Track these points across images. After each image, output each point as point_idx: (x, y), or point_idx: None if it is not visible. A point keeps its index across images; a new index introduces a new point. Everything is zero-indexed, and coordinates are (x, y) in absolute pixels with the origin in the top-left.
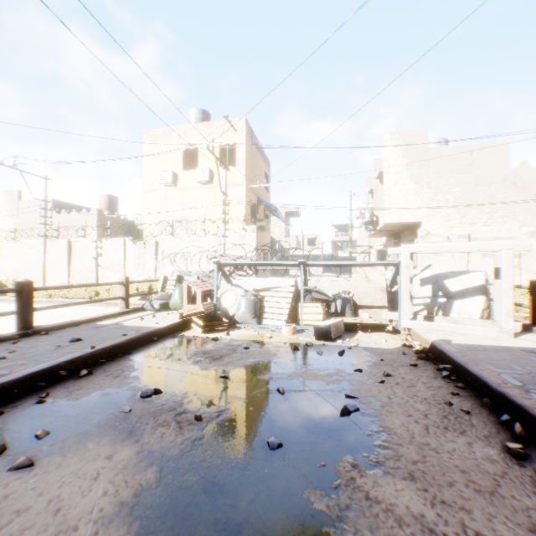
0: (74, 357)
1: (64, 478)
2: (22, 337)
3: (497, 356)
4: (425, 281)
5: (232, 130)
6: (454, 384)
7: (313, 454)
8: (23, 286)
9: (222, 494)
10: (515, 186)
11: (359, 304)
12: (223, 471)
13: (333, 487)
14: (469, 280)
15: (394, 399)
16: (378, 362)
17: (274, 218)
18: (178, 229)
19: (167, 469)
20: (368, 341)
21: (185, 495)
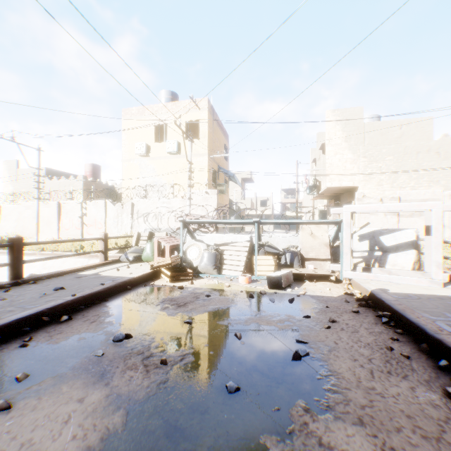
0: (56, 304)
1: (38, 421)
2: (13, 285)
3: (430, 304)
4: (362, 237)
5: (196, 108)
6: (393, 330)
7: (268, 398)
8: (15, 242)
9: (183, 439)
10: (439, 155)
11: (306, 257)
12: (184, 415)
13: (288, 432)
14: (402, 237)
15: (340, 344)
16: (323, 309)
17: (232, 183)
18: (151, 192)
19: (133, 412)
20: (314, 289)
21: (149, 439)
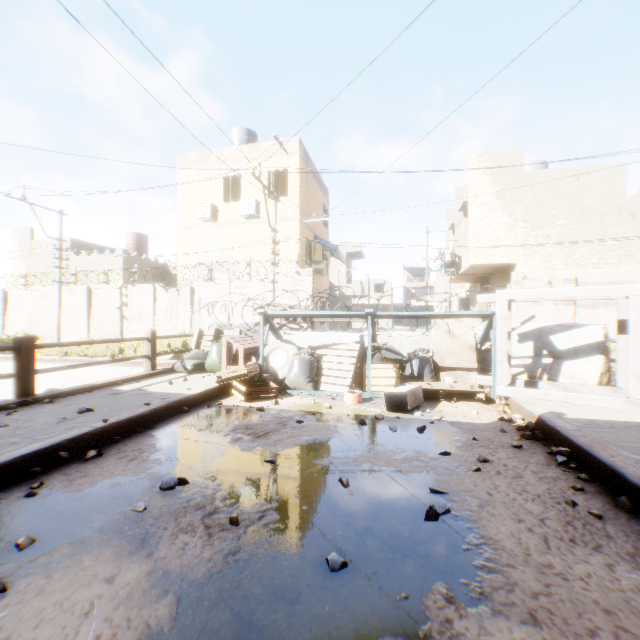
0: (80, 433)
1: (44, 612)
2: (20, 406)
3: (628, 436)
4: (524, 337)
5: (283, 153)
6: (574, 475)
7: (390, 579)
8: (23, 343)
9: None
10: (634, 218)
11: (441, 365)
12: (264, 605)
13: (421, 634)
14: (583, 336)
15: (496, 496)
16: (469, 442)
17: (334, 260)
18: (218, 273)
19: (186, 600)
20: (455, 413)
21: None
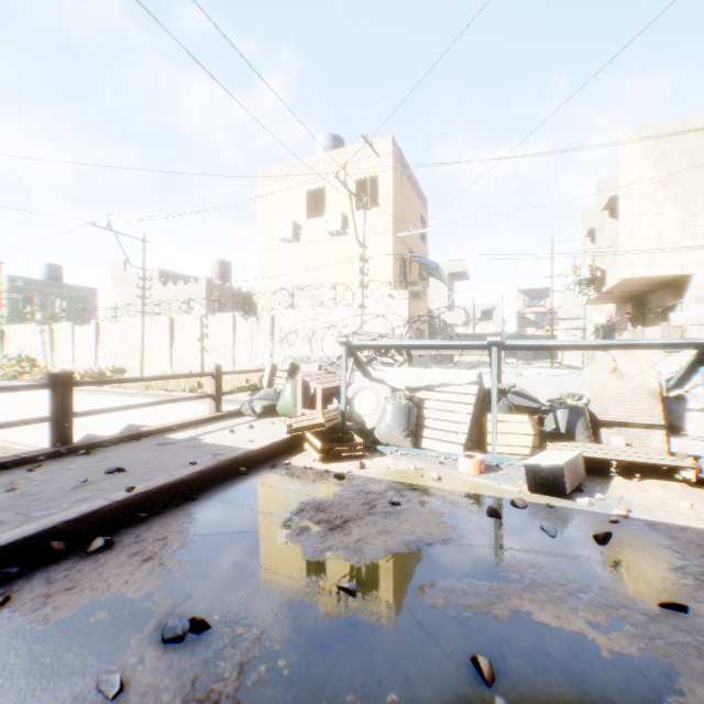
0: (88, 510)
1: None
2: (50, 457)
3: None
4: None
5: (373, 156)
6: None
7: None
8: (58, 380)
9: None
10: None
11: (601, 418)
12: None
13: None
14: None
15: None
16: None
17: (432, 282)
18: (301, 299)
19: None
20: (646, 502)
21: None
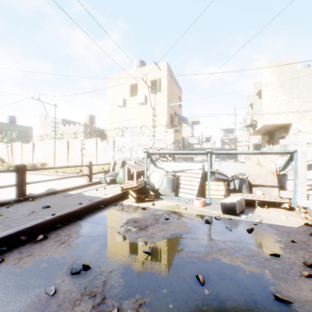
0: (36, 223)
1: None
2: (16, 202)
3: None
4: (310, 167)
5: (158, 70)
6: None
7: None
8: (19, 168)
9: None
10: None
11: (253, 183)
12: None
13: None
14: None
15: None
16: (289, 243)
17: (184, 125)
18: (126, 132)
19: None
20: (269, 217)
21: None
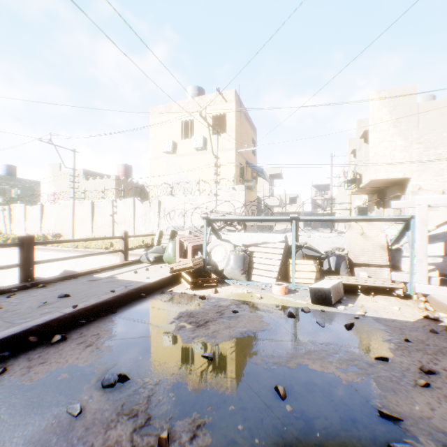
0: (50, 319)
1: None
2: (20, 289)
3: None
4: (433, 238)
5: (223, 101)
6: None
7: None
8: (24, 241)
9: None
10: None
11: (355, 262)
12: None
13: None
14: None
15: None
16: (402, 343)
17: (260, 180)
18: (177, 190)
19: None
20: (376, 308)
21: None
